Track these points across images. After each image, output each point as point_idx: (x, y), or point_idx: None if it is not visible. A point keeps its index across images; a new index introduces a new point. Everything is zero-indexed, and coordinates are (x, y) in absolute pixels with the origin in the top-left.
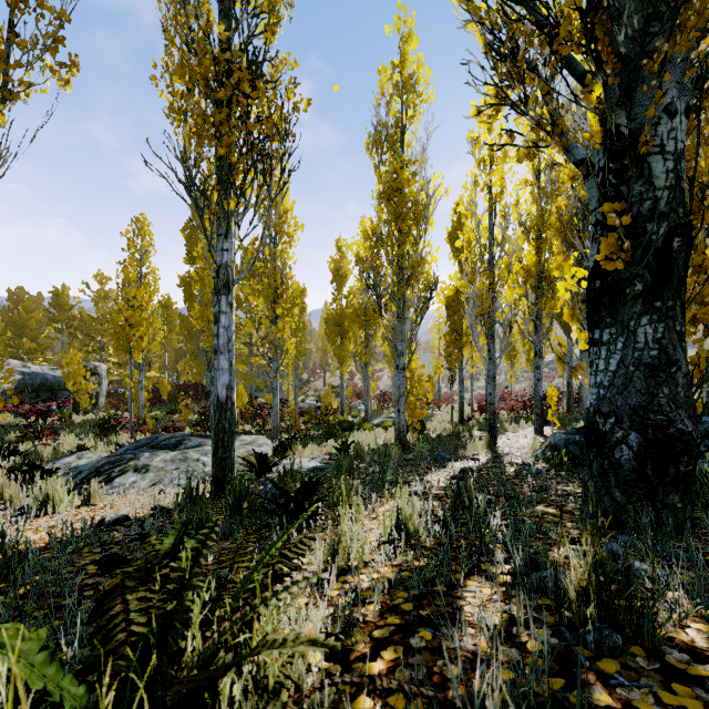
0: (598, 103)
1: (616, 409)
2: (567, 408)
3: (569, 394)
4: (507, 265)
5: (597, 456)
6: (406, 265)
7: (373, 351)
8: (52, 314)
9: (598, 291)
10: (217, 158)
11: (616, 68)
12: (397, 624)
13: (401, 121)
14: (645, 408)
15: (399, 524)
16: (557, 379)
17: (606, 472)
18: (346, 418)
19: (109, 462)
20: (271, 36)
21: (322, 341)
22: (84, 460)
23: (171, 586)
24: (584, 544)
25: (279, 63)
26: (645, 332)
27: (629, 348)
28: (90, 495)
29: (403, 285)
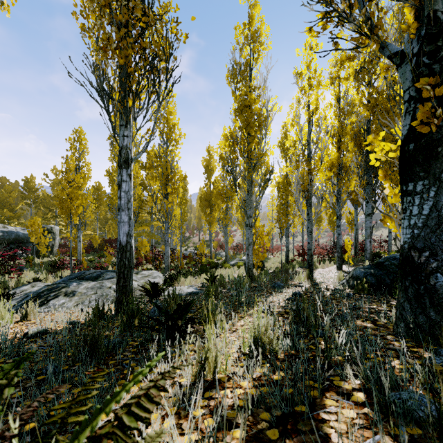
0: None
1: (430, 244)
2: (355, 253)
3: (356, 245)
4: (320, 157)
5: (413, 283)
6: (253, 156)
7: (231, 217)
8: (24, 194)
9: (412, 152)
10: (120, 70)
11: None
12: None
13: (249, 62)
14: None
15: (255, 339)
16: (346, 236)
17: (421, 295)
18: (213, 260)
19: (47, 289)
20: None
21: (198, 212)
22: (36, 288)
23: None
24: None
25: (165, 6)
26: None
27: (441, 195)
28: (27, 313)
29: (251, 170)
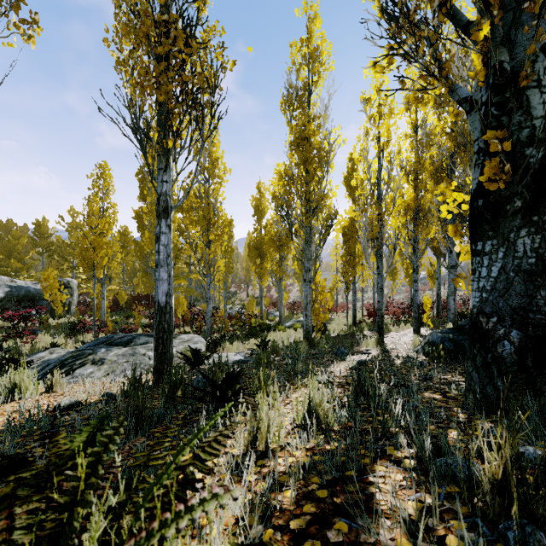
0: (482, 45)
1: (498, 309)
2: (437, 313)
3: (438, 303)
4: (392, 199)
5: (481, 351)
6: (312, 199)
7: (286, 269)
8: (35, 240)
9: (481, 209)
10: (158, 106)
11: (498, 14)
12: (312, 513)
13: (308, 85)
14: (525, 308)
15: (310, 410)
16: (427, 291)
17: (489, 364)
18: (264, 321)
19: (71, 356)
20: (203, 4)
21: (246, 262)
22: (55, 354)
23: (62, 499)
24: (498, 437)
25: (210, 30)
26: (524, 243)
27: (509, 257)
28: (52, 384)
29: (310, 215)
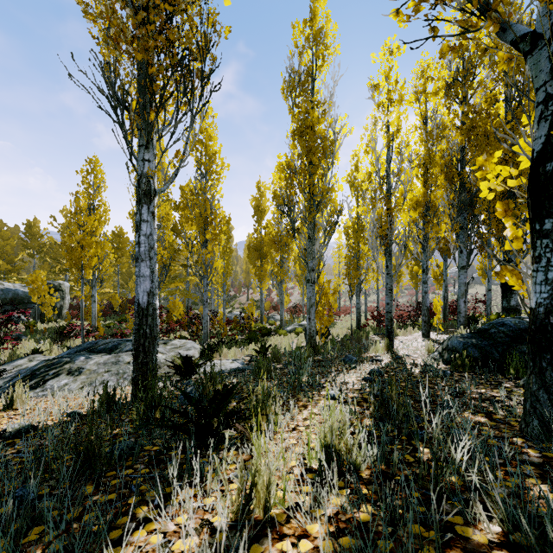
0: None
1: None
2: (443, 317)
3: (445, 306)
4: (402, 193)
5: None
6: (316, 192)
7: (287, 271)
8: (25, 241)
9: (551, 175)
10: (138, 71)
11: None
12: None
13: (312, 70)
14: None
15: (326, 447)
16: (431, 295)
17: None
18: (264, 325)
19: (45, 365)
20: None
21: (246, 265)
22: (34, 362)
23: None
24: None
25: None
26: None
27: None
28: (12, 400)
29: (314, 210)
